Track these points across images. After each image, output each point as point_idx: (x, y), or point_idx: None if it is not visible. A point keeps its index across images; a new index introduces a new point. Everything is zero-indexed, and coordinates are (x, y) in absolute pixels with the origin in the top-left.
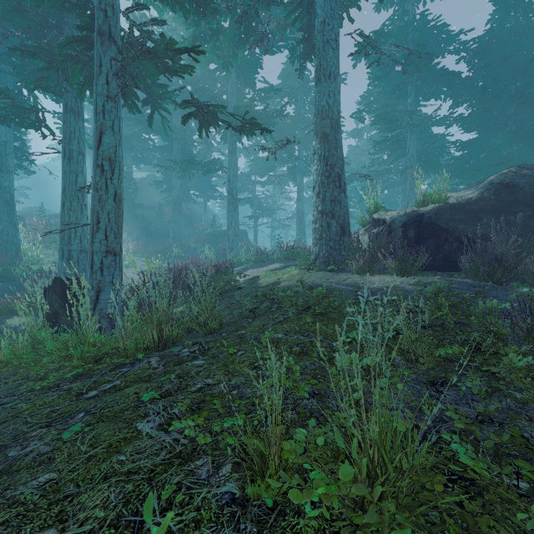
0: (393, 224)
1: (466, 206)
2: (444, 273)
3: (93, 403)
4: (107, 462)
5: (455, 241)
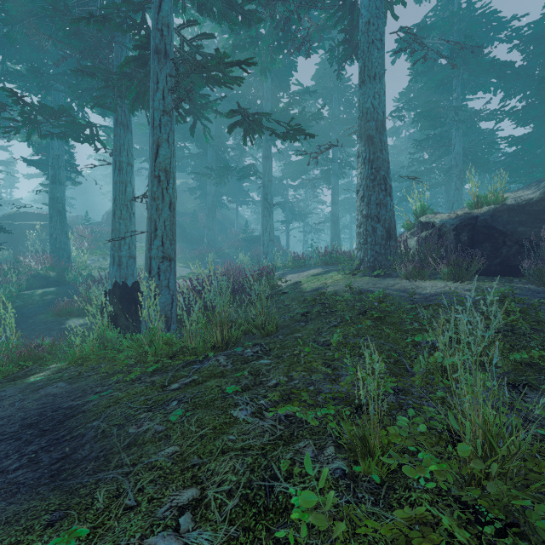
0: (443, 227)
1: (527, 207)
2: (502, 278)
3: (180, 394)
4: (219, 440)
5: (515, 244)
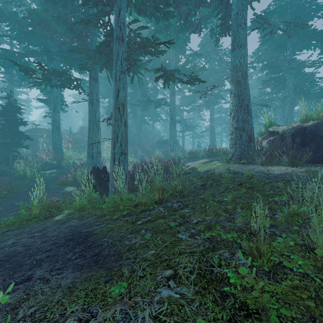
0: (284, 134)
1: None
2: (322, 165)
3: (144, 226)
4: (176, 248)
5: None
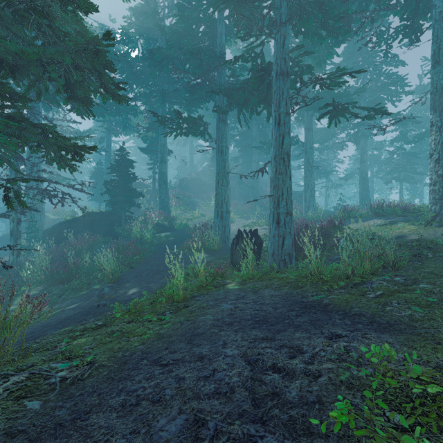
0: None
1: None
2: None
3: (386, 300)
4: None
5: None
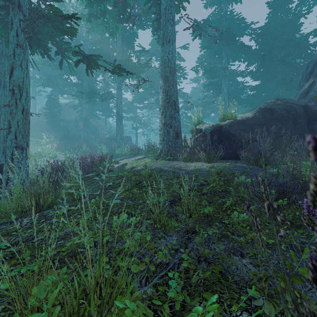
0: (206, 131)
1: (246, 121)
2: (232, 161)
3: None
4: None
5: (239, 142)
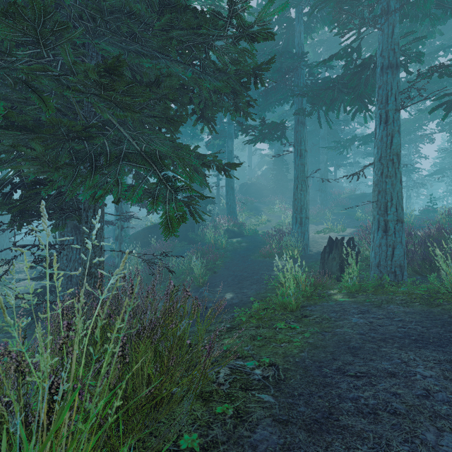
0: None
1: None
2: None
3: None
4: None
5: None
